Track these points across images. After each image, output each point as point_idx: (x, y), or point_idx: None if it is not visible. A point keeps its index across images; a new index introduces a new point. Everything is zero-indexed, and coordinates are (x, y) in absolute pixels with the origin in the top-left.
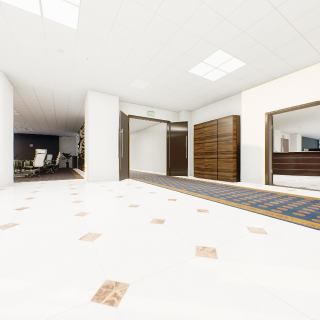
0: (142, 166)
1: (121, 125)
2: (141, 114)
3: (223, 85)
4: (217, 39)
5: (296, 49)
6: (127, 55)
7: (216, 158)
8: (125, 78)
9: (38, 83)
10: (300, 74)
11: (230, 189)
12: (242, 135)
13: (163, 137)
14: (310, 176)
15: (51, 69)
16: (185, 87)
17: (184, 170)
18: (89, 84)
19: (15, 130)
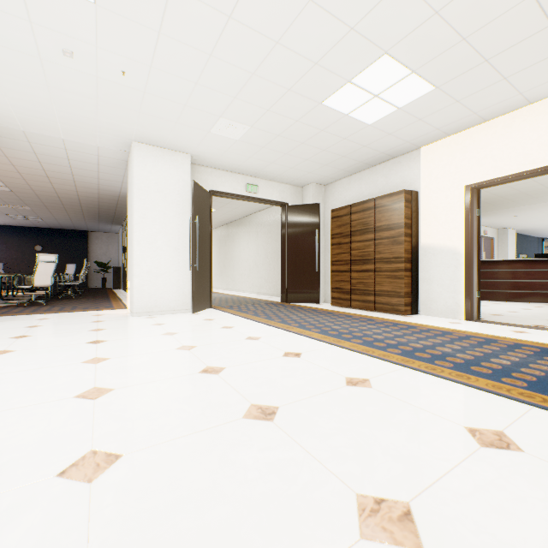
0: (237, 285)
1: (196, 209)
2: (234, 190)
3: (387, 133)
4: (382, 31)
5: (535, 56)
6: (202, 65)
7: (373, 270)
8: (202, 117)
9: (34, 126)
10: (535, 111)
11: (403, 331)
12: (421, 227)
13: (275, 233)
14: (541, 304)
15: (55, 96)
16: (315, 136)
17: (313, 293)
18: (133, 128)
19: (8, 221)
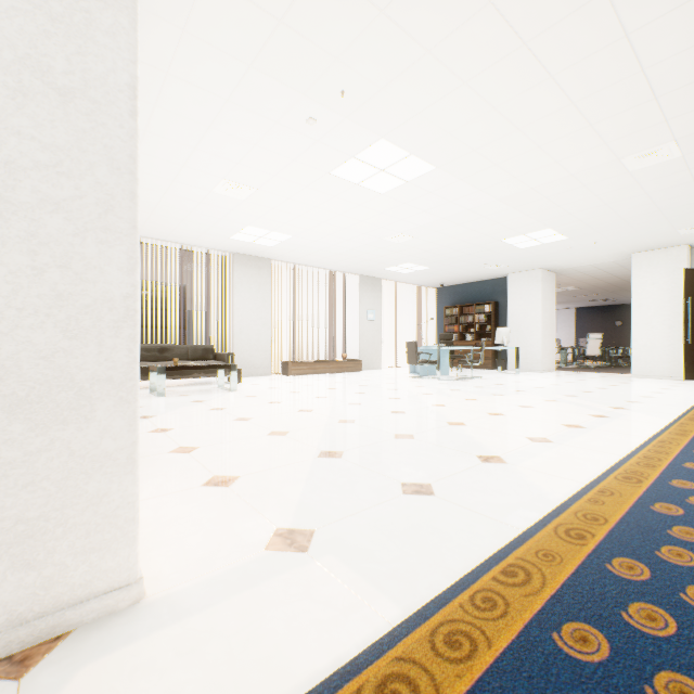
0: None
1: (690, 291)
2: None
3: None
4: None
5: None
6: (630, 228)
7: None
8: (662, 234)
9: (572, 265)
10: None
11: None
12: None
13: None
14: None
15: (573, 256)
16: None
17: None
18: (623, 251)
19: (591, 304)
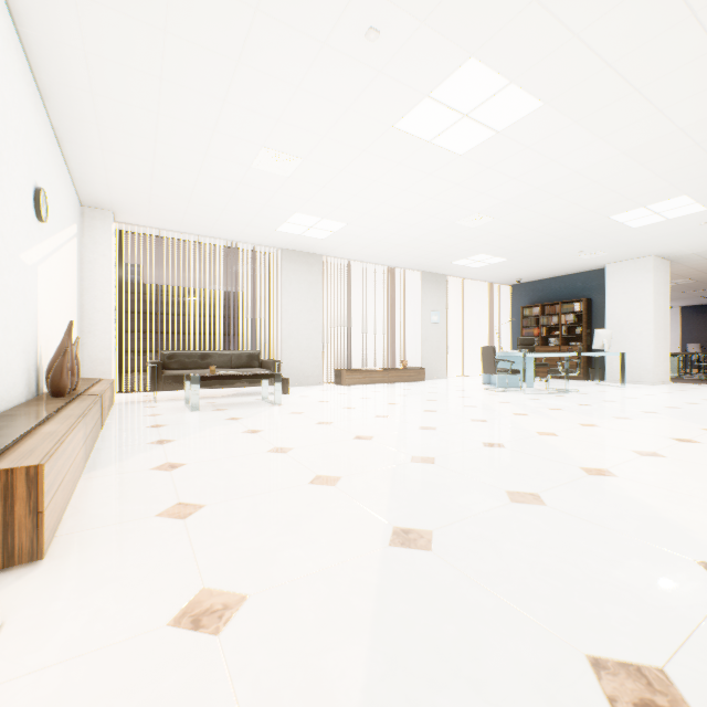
0: None
1: None
2: None
3: None
4: None
5: None
6: None
7: None
8: None
9: (697, 250)
10: None
11: None
12: None
13: None
14: None
15: (704, 236)
16: None
17: None
18: None
19: (703, 301)
